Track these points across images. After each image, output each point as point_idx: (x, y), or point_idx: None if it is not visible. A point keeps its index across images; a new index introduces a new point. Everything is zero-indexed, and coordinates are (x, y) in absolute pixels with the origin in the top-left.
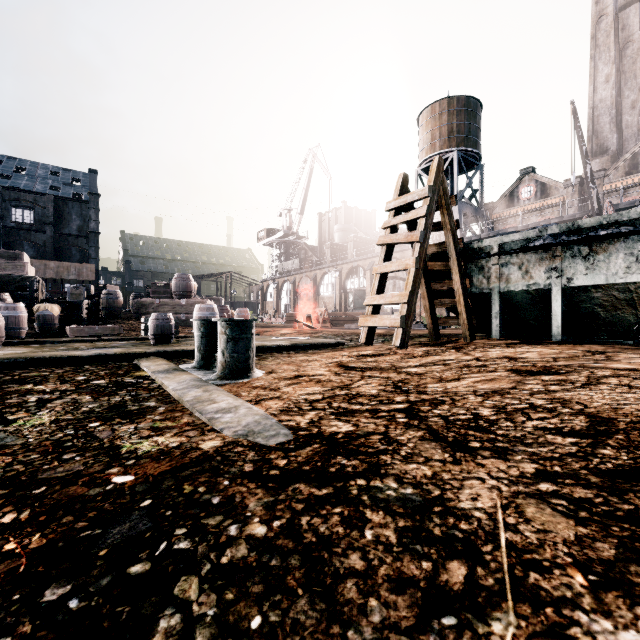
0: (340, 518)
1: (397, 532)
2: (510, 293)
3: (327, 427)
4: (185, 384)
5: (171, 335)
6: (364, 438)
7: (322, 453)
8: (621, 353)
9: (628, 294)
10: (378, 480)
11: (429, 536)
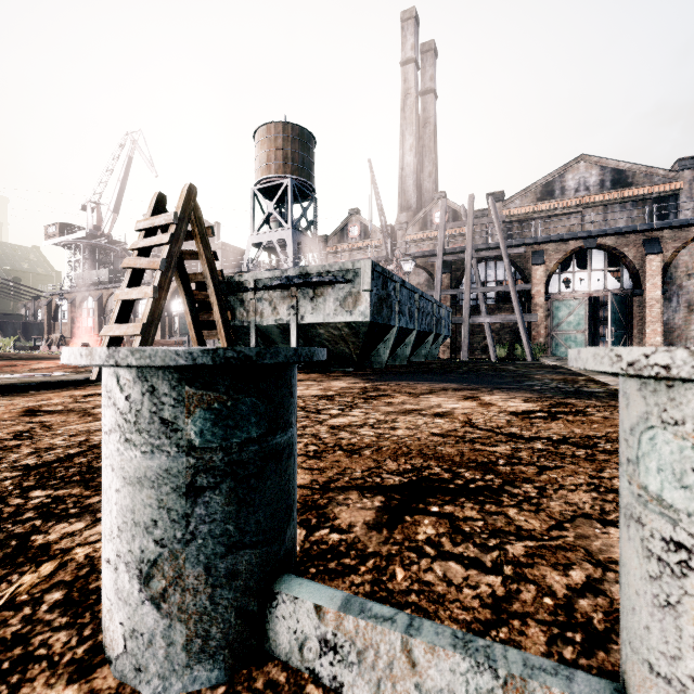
0: None
1: None
2: (265, 327)
3: None
4: None
5: None
6: None
7: None
8: (309, 381)
9: (339, 331)
10: None
11: None
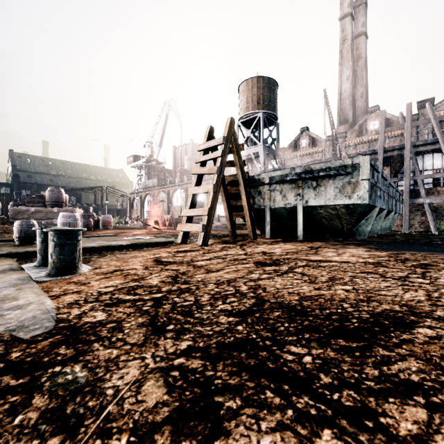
0: (9, 406)
1: (41, 414)
2: (276, 209)
3: (86, 318)
4: (7, 283)
5: (35, 237)
6: (101, 327)
7: (55, 344)
8: (326, 248)
9: (336, 211)
10: (71, 366)
11: (60, 415)
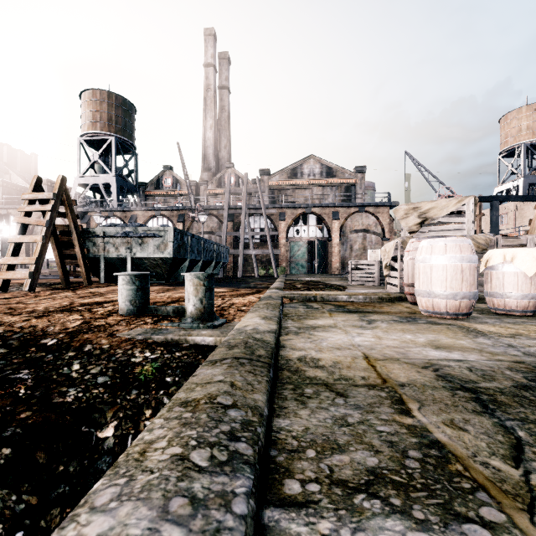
0: None
1: None
2: (110, 258)
3: None
4: None
5: None
6: None
7: None
8: None
9: (156, 262)
10: None
11: None
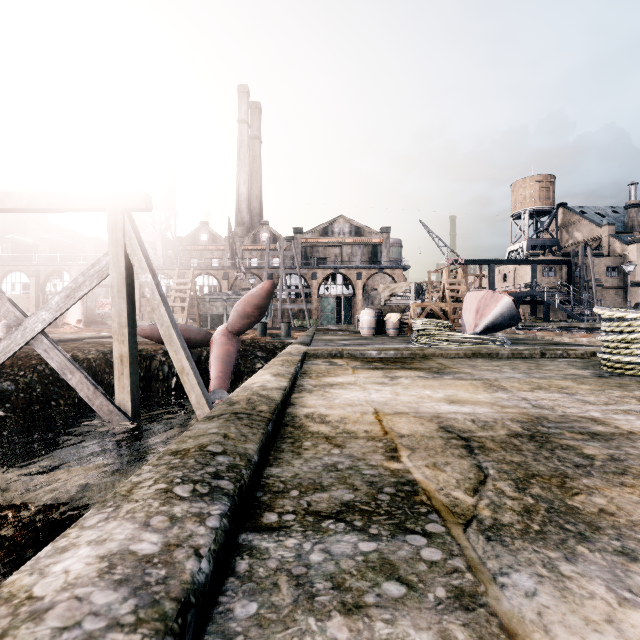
0: None
1: None
2: (213, 314)
3: None
4: None
5: None
6: None
7: None
8: None
9: None
10: None
11: None
